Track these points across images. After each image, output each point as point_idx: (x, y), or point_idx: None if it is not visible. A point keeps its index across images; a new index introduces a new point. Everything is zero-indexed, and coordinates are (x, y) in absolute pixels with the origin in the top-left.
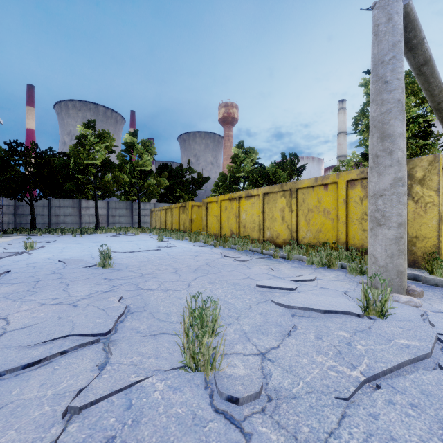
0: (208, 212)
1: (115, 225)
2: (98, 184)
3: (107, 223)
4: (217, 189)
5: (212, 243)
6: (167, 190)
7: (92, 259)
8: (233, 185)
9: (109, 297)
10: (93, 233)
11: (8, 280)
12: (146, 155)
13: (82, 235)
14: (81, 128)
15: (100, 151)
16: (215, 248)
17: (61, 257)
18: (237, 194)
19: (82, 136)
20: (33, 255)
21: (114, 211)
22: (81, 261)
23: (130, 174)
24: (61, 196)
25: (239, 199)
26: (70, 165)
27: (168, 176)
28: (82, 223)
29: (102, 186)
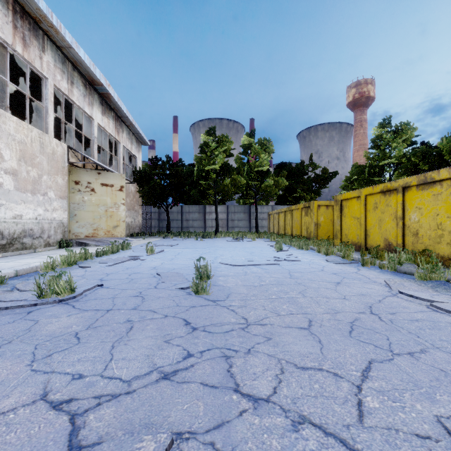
0: (343, 212)
1: (234, 229)
2: (218, 189)
3: (227, 227)
4: (347, 185)
5: (356, 258)
6: (286, 190)
7: (193, 274)
8: (374, 177)
9: (143, 431)
10: (212, 237)
11: (85, 302)
12: (263, 154)
13: (203, 239)
14: (203, 136)
15: (219, 155)
16: (364, 267)
17: (166, 267)
18: (398, 182)
19: (204, 144)
20: (146, 261)
21: (233, 215)
22: (178, 277)
23: (247, 176)
24: (191, 203)
25: (402, 189)
26: (194, 172)
27: (287, 175)
28: (206, 227)
29: (221, 190)
